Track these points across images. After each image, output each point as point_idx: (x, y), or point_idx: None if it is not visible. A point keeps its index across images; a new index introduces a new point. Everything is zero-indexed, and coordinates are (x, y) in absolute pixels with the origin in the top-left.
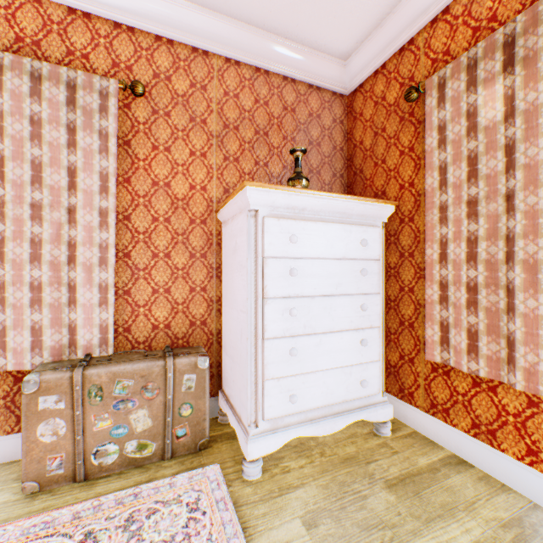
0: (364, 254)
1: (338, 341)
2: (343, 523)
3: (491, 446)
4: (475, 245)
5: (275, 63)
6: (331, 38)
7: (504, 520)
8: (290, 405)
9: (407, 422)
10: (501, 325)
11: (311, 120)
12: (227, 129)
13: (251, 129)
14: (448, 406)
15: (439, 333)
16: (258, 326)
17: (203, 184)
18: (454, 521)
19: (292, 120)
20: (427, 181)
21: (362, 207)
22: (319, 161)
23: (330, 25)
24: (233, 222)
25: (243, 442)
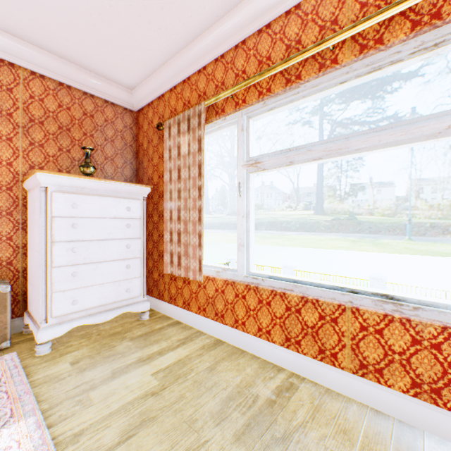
0: (130, 216)
1: (110, 266)
2: (96, 358)
3: (189, 311)
4: (180, 212)
5: (76, 82)
6: (118, 77)
7: (181, 339)
8: (74, 307)
9: (161, 311)
10: (188, 251)
11: (108, 124)
12: (33, 123)
13: (56, 125)
14: (176, 296)
15: (170, 258)
16: (48, 259)
17: (9, 161)
18: (157, 344)
19: (91, 122)
20: (165, 177)
21: (128, 188)
22: (114, 152)
23: (115, 70)
24: (34, 192)
25: (37, 334)
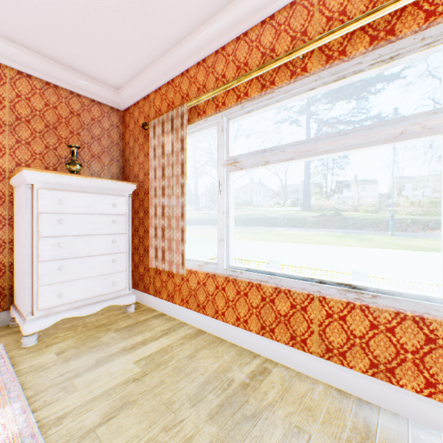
0: (115, 212)
1: (96, 261)
2: (81, 348)
3: (173, 303)
4: (164, 209)
5: (63, 82)
6: (104, 77)
7: (164, 329)
8: (60, 300)
9: (147, 304)
10: (172, 245)
11: (94, 123)
12: (20, 121)
13: (42, 123)
14: (161, 289)
15: (155, 252)
16: (34, 254)
17: None
18: (141, 335)
19: (78, 121)
20: (150, 175)
21: (114, 185)
22: (101, 150)
23: (101, 71)
24: (20, 189)
25: (23, 326)
